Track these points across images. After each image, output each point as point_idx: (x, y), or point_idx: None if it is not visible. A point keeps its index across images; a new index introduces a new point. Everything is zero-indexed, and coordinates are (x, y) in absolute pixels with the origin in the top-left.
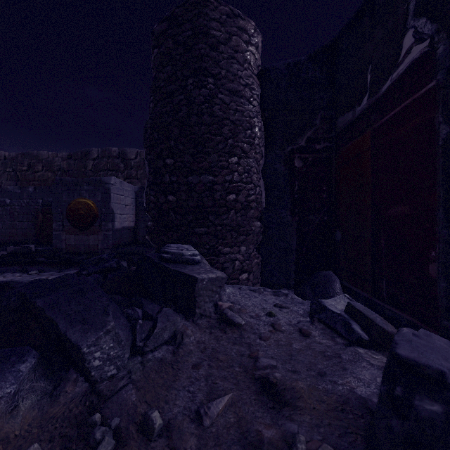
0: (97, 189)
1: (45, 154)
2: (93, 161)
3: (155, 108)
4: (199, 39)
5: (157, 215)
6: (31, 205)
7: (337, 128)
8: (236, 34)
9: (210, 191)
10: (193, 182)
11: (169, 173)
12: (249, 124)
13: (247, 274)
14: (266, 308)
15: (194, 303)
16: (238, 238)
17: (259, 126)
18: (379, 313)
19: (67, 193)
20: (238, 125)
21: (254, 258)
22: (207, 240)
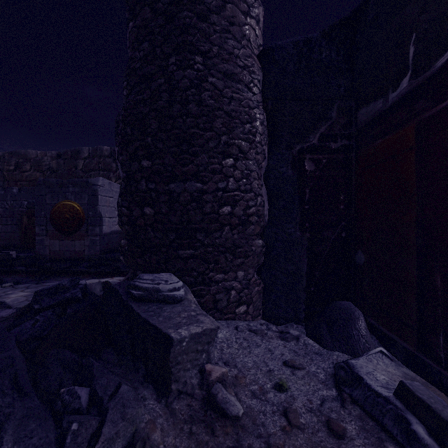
0: (83, 191)
1: (33, 153)
2: (83, 160)
3: (129, 96)
4: (183, 5)
5: (131, 231)
6: (15, 207)
7: (358, 122)
8: (232, 2)
9: (198, 202)
10: (175, 190)
11: (146, 178)
12: (248, 116)
13: (245, 306)
14: (273, 370)
15: (169, 374)
16: (234, 261)
17: (260, 119)
18: (431, 378)
19: (51, 195)
20: (234, 117)
21: (255, 285)
22: (194, 265)
